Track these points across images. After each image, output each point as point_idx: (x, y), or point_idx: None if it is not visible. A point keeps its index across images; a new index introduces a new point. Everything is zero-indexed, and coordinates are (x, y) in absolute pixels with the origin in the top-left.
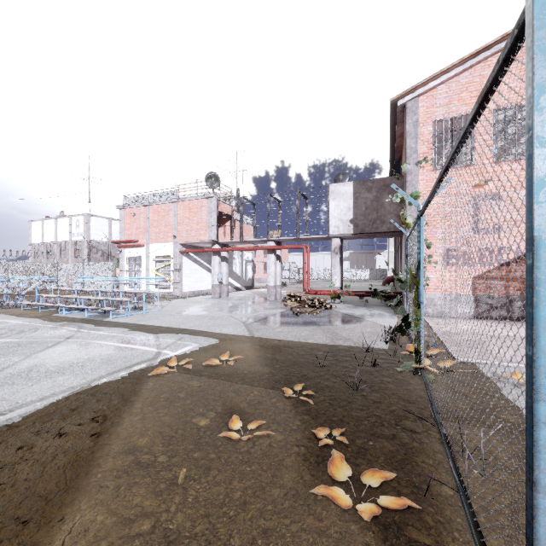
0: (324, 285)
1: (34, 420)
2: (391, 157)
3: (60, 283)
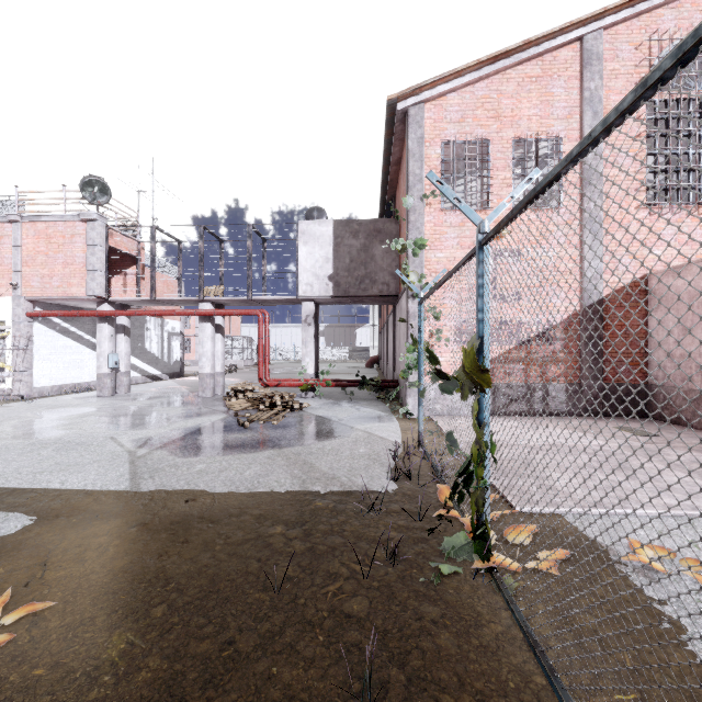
0: (292, 368)
1: None
2: (382, 194)
3: None
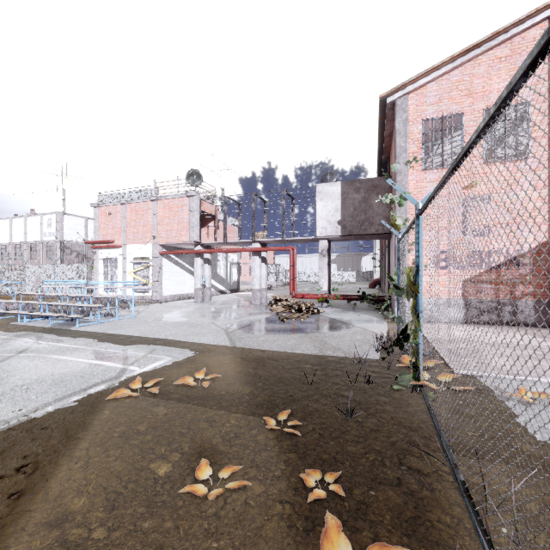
0: (311, 287)
1: None
2: (379, 157)
3: (29, 287)
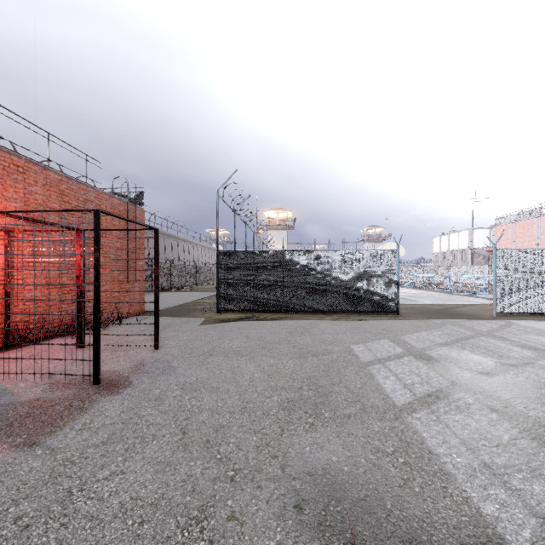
0: None
1: (449, 304)
2: None
3: (452, 280)
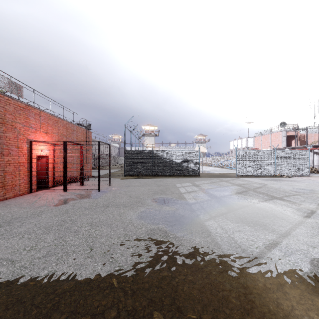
0: None
1: (224, 173)
2: None
3: None
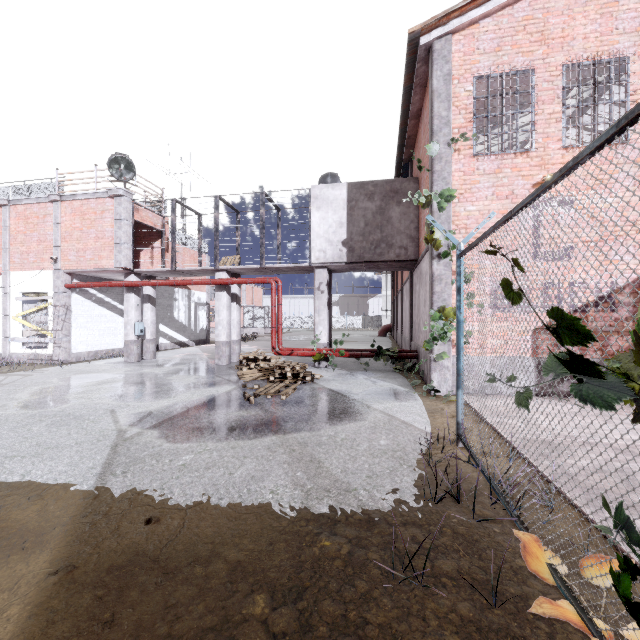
0: (308, 336)
1: None
2: (398, 155)
3: None
